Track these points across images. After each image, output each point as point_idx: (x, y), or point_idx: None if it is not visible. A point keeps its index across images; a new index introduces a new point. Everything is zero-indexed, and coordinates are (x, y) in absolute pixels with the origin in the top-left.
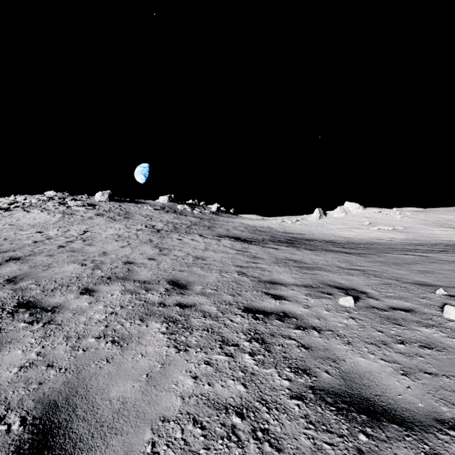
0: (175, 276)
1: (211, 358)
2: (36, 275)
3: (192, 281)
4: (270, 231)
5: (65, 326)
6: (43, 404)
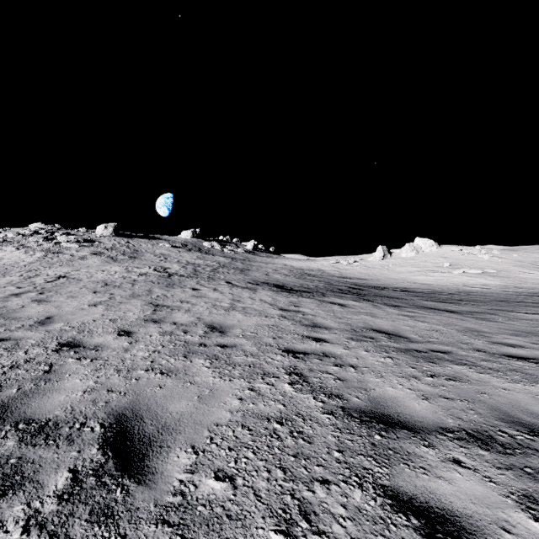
0: (142, 394)
1: None
2: None
3: (174, 419)
4: (322, 275)
5: None
6: None
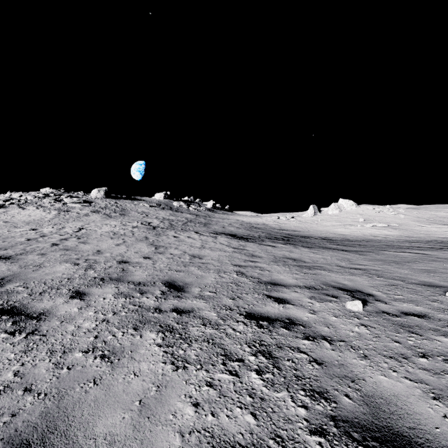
0: (172, 276)
1: (213, 378)
2: (25, 276)
3: (189, 282)
4: (265, 228)
5: (50, 337)
6: (12, 445)
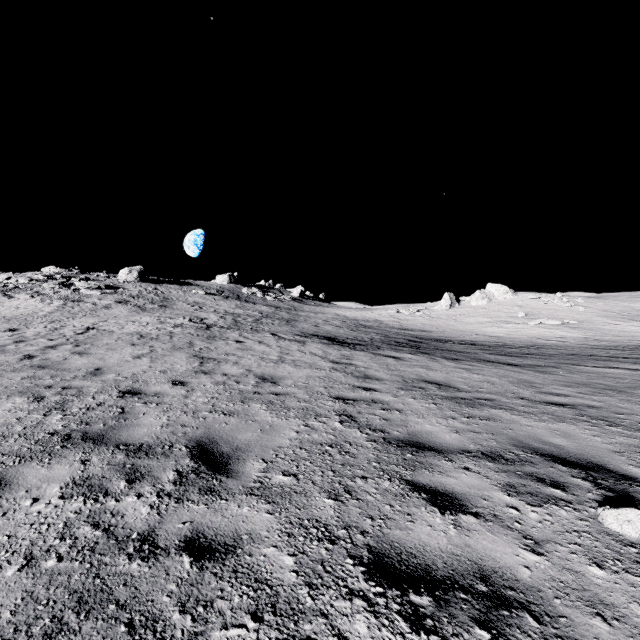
0: (212, 428)
1: None
2: None
3: (244, 443)
4: (379, 326)
5: None
6: None
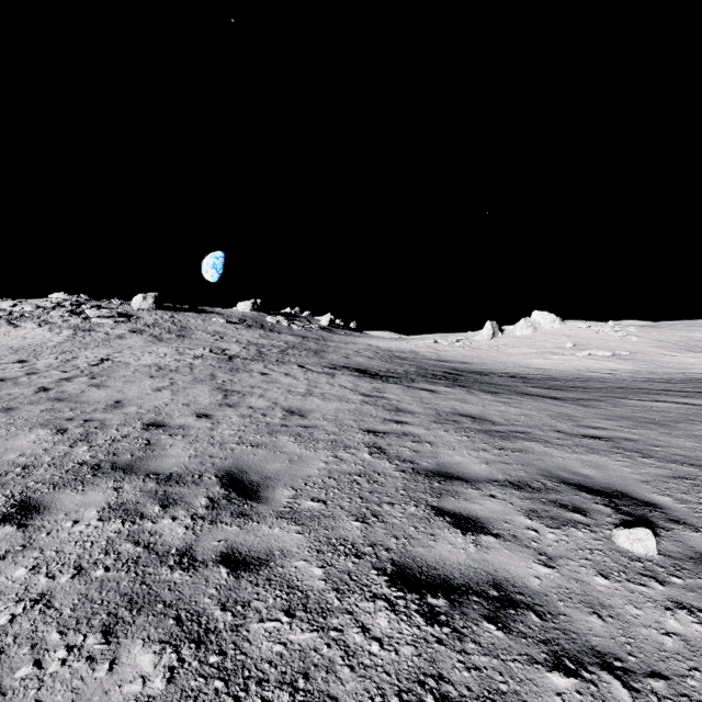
0: (241, 459)
1: None
2: None
3: (273, 473)
4: (415, 358)
5: None
6: None
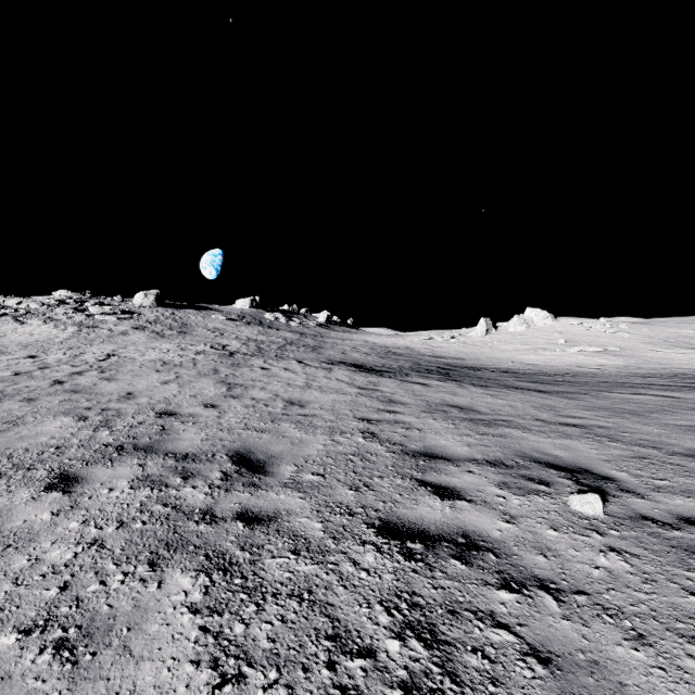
0: (247, 442)
1: None
2: None
3: (277, 453)
4: (410, 354)
5: None
6: None
